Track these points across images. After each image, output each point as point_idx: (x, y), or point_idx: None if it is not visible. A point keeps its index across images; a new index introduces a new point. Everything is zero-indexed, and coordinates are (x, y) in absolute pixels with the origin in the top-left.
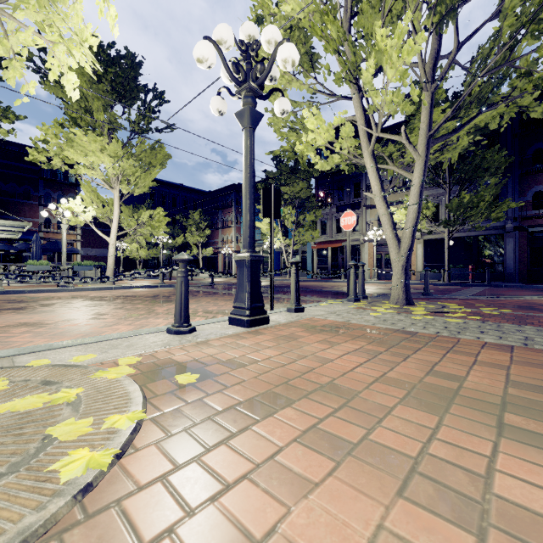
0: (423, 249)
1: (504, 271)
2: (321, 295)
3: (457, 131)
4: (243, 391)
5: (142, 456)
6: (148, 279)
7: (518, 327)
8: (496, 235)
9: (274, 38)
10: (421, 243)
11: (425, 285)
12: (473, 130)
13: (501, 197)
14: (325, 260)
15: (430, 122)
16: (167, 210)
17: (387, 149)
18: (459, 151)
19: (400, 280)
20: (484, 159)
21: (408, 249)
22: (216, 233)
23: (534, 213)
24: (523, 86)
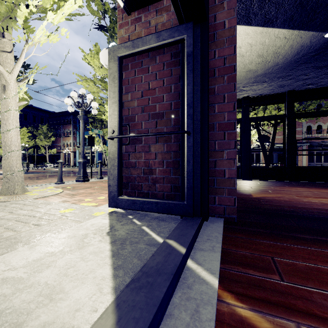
0: None
1: None
2: None
3: None
4: (81, 188)
5: (66, 192)
6: None
7: None
8: None
9: (91, 98)
10: None
11: None
12: None
13: None
14: None
15: None
16: (19, 122)
17: None
18: None
19: None
20: None
21: None
22: (59, 140)
23: None
24: None
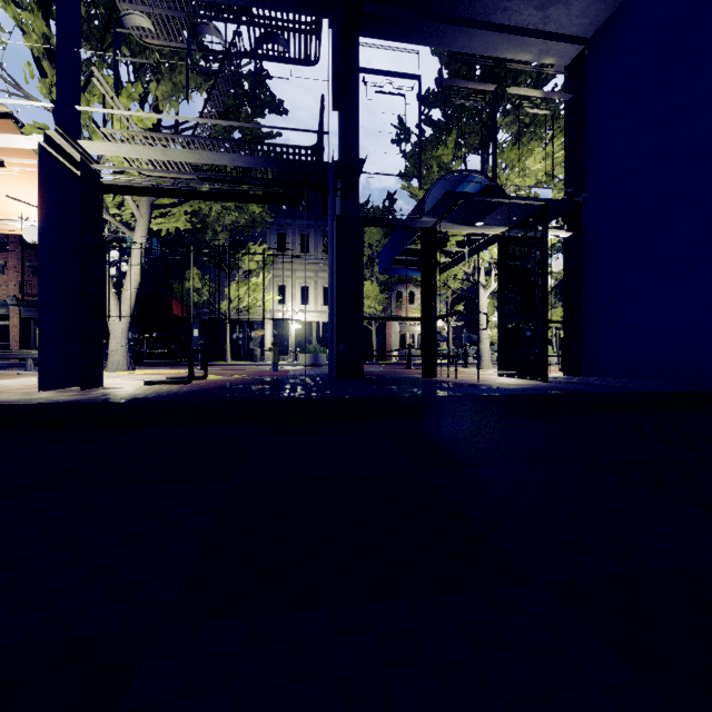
0: None
1: None
2: None
3: None
4: None
5: None
6: None
7: None
8: None
9: None
10: None
11: None
12: None
13: None
14: None
15: None
16: None
17: None
18: None
19: None
20: None
21: None
22: None
23: None
24: None
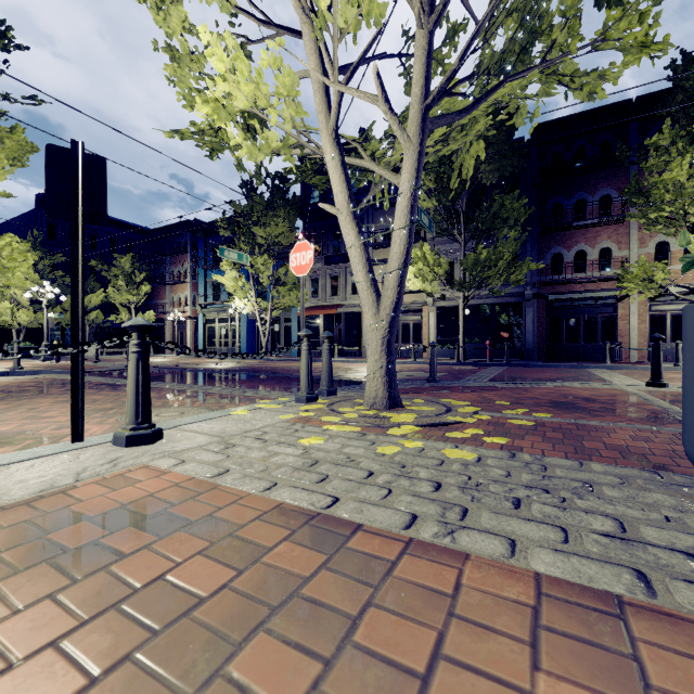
0: (436, 318)
1: (523, 346)
2: (279, 386)
3: (470, 109)
4: None
5: None
6: (24, 360)
7: (583, 472)
8: (515, 303)
9: None
10: (433, 312)
11: (431, 367)
12: (494, 107)
13: (521, 256)
14: (316, 331)
15: (427, 84)
16: None
17: (369, 147)
18: (472, 138)
19: (379, 363)
20: (503, 206)
21: (392, 307)
22: (163, 291)
23: (553, 278)
24: (564, 41)
